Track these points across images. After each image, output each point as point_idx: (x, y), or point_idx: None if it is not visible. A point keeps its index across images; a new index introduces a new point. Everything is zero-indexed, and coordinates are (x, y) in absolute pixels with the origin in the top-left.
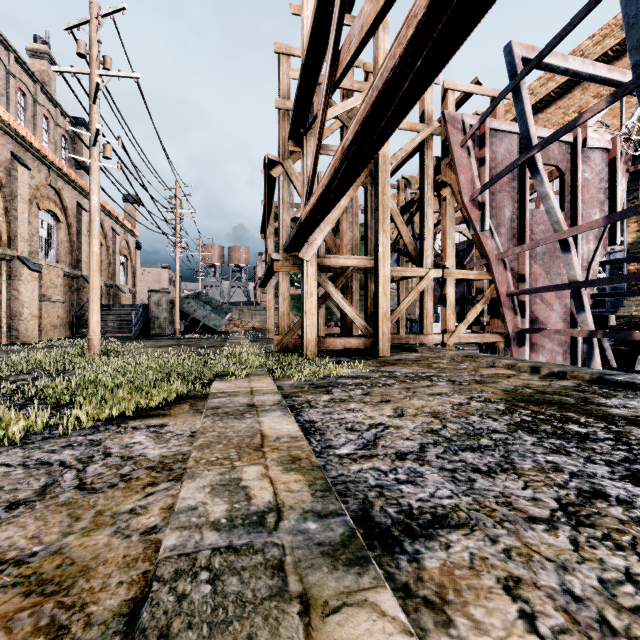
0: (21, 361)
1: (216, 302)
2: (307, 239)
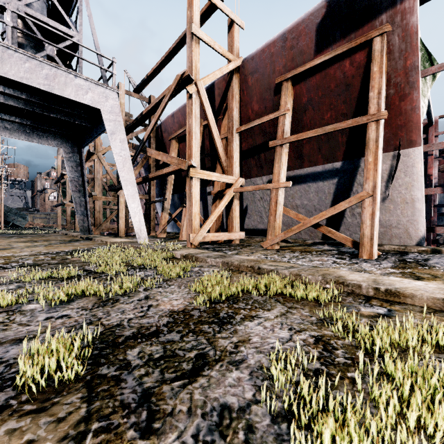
0: None
1: (15, 211)
2: None
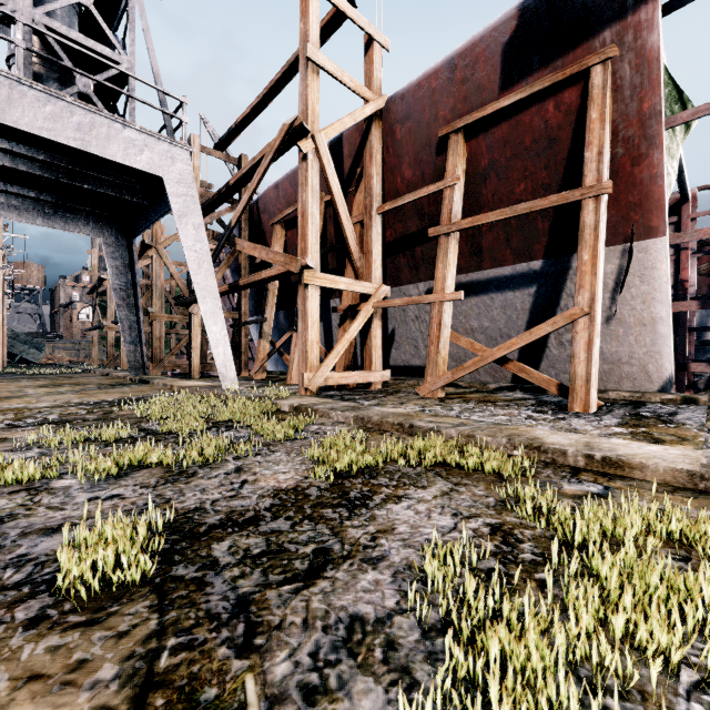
0: None
1: (25, 337)
2: None
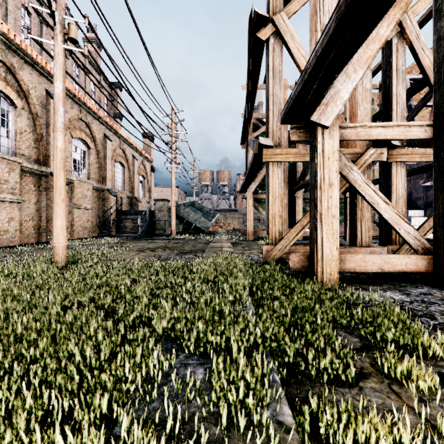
0: None
1: (206, 209)
2: (344, 64)
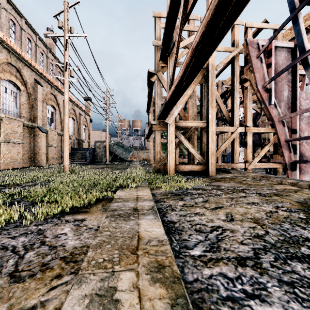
0: (32, 175)
1: (126, 146)
2: (169, 112)
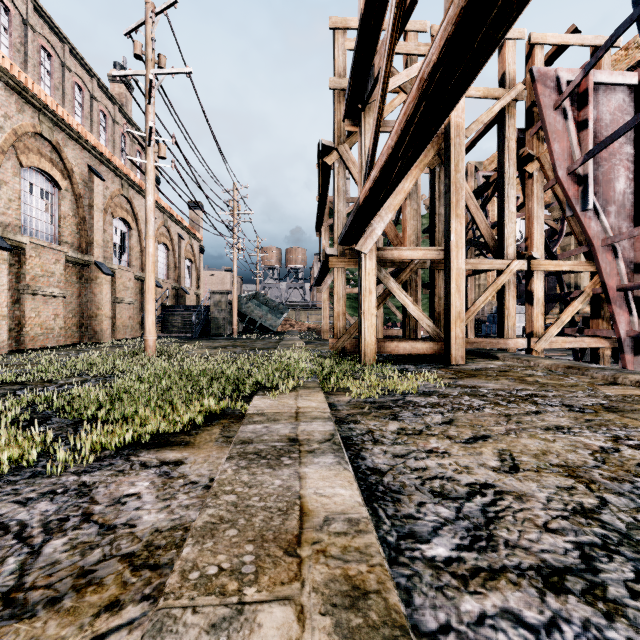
0: (80, 362)
1: (273, 302)
2: (366, 227)
